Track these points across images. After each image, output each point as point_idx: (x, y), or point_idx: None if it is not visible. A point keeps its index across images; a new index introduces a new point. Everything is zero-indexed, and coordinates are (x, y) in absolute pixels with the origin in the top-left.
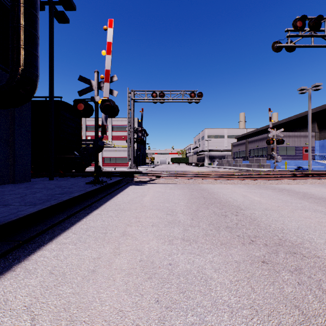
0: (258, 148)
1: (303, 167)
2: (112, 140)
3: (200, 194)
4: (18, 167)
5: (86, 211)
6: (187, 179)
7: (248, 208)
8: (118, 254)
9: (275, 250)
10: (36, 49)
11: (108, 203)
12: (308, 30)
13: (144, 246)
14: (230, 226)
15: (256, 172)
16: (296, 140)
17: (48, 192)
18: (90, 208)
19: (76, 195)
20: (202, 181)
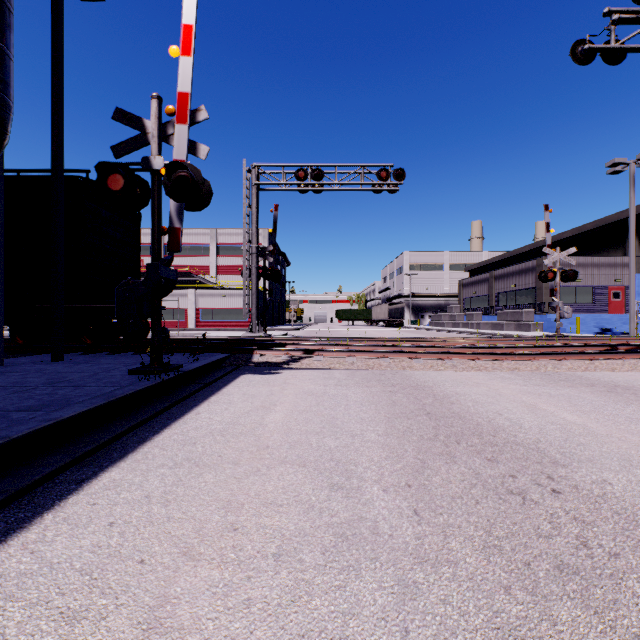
0: (516, 290)
1: (614, 329)
2: (217, 274)
3: (416, 401)
4: None
5: (83, 470)
6: (374, 358)
7: (572, 458)
8: None
9: None
10: (3, 37)
11: (165, 435)
12: None
13: None
14: (571, 564)
15: (524, 342)
16: (595, 273)
17: (4, 401)
18: (103, 455)
19: (67, 414)
20: (410, 362)
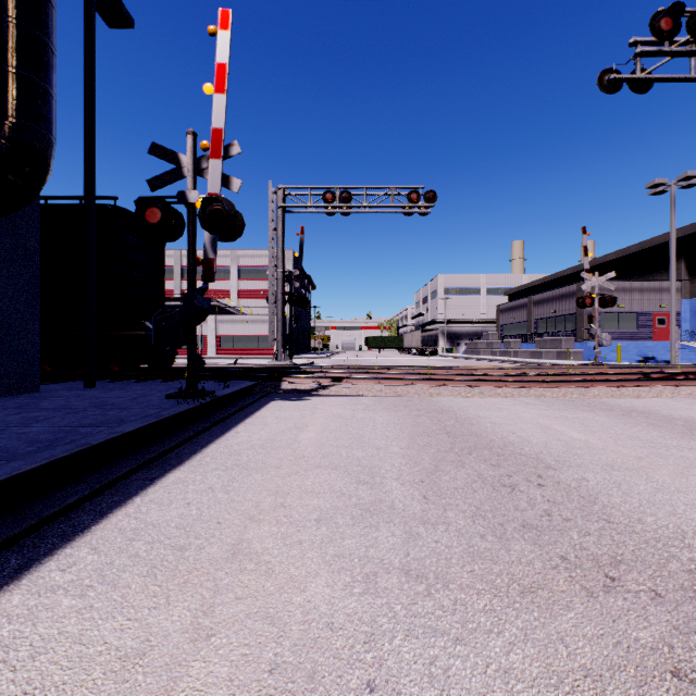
0: (556, 316)
1: (657, 357)
2: (238, 298)
3: (438, 423)
4: (7, 359)
5: (151, 471)
6: (403, 385)
7: (564, 464)
8: (205, 639)
9: (694, 620)
10: (48, 78)
11: (212, 449)
12: (686, 41)
13: (290, 600)
14: (533, 524)
15: (558, 370)
16: (639, 298)
17: (64, 420)
18: (164, 462)
19: (129, 429)
20: (438, 389)
